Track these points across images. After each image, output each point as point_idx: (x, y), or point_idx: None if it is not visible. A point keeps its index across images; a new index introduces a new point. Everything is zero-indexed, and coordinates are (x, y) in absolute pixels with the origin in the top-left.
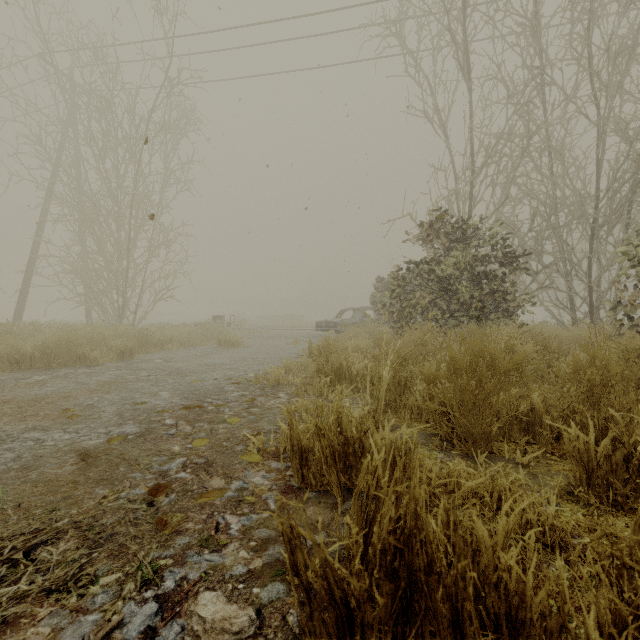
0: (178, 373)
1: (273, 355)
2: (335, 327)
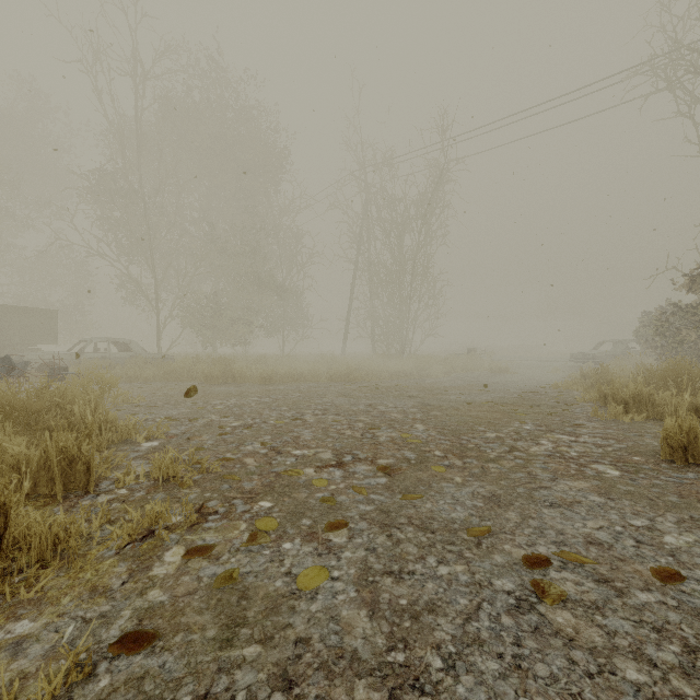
0: (497, 383)
1: (544, 378)
2: (592, 359)
